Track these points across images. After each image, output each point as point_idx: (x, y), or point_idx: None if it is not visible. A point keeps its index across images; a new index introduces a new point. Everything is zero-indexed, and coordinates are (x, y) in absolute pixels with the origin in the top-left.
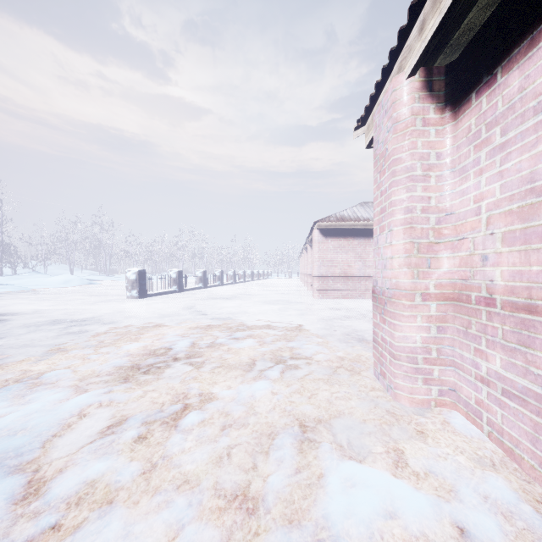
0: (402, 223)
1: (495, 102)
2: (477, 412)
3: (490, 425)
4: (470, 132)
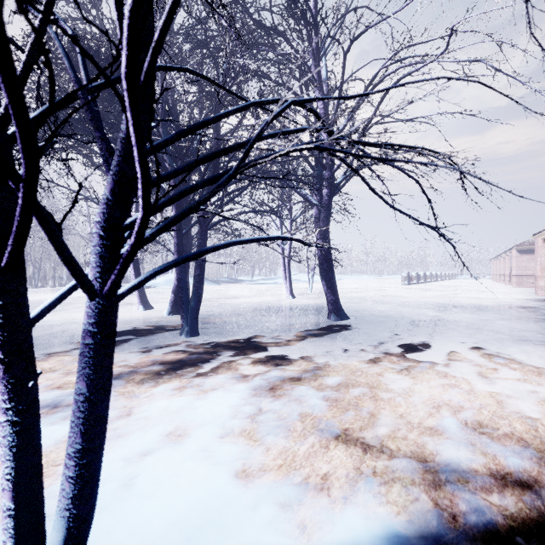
0: (539, 264)
1: None
2: None
3: None
4: None
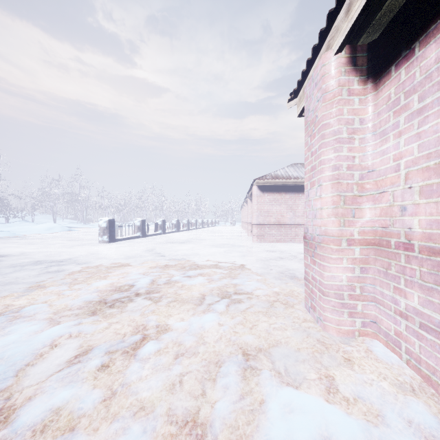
0: (330, 178)
1: (413, 72)
2: (396, 342)
3: (409, 354)
4: (390, 100)
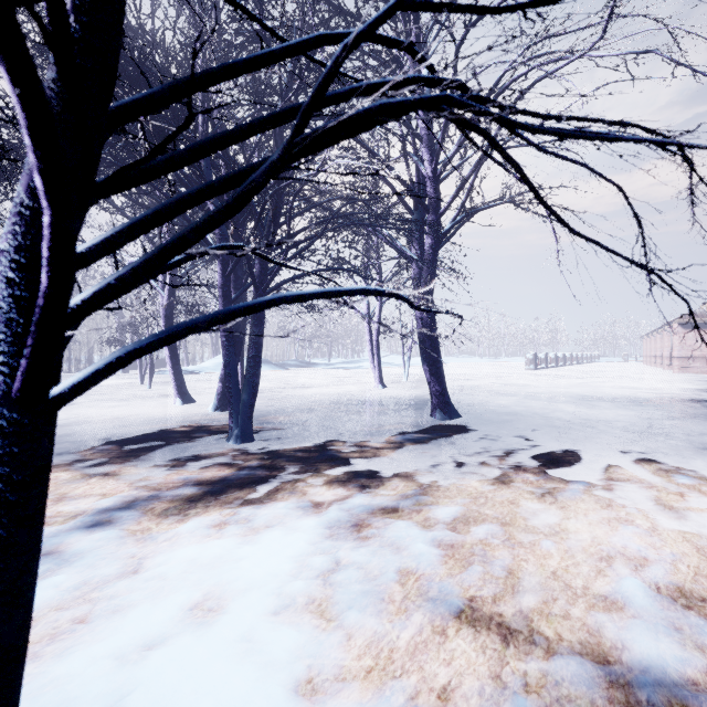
0: None
1: None
2: None
3: None
4: None
